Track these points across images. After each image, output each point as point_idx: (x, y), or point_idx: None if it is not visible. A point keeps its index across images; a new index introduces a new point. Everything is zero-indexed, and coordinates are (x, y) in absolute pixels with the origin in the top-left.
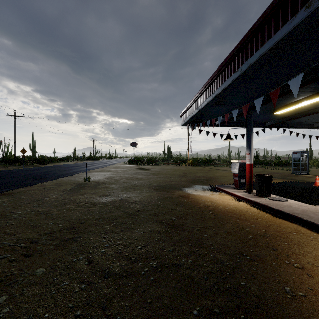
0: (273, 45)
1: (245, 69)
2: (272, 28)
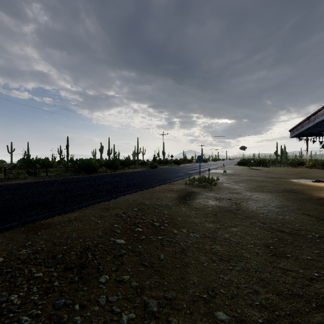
0: (321, 120)
1: (315, 123)
2: (321, 114)
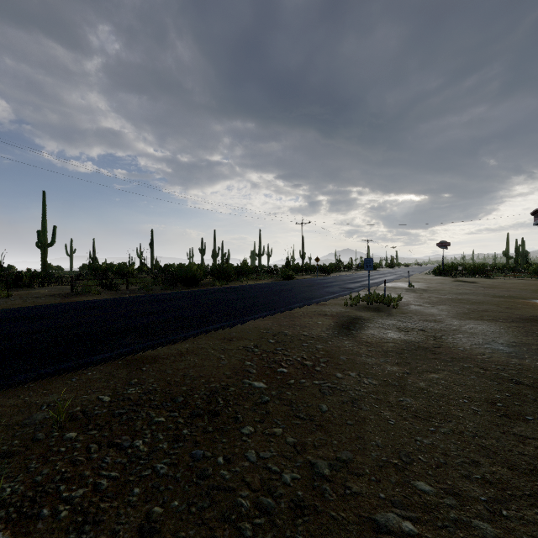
0: None
1: None
2: None
